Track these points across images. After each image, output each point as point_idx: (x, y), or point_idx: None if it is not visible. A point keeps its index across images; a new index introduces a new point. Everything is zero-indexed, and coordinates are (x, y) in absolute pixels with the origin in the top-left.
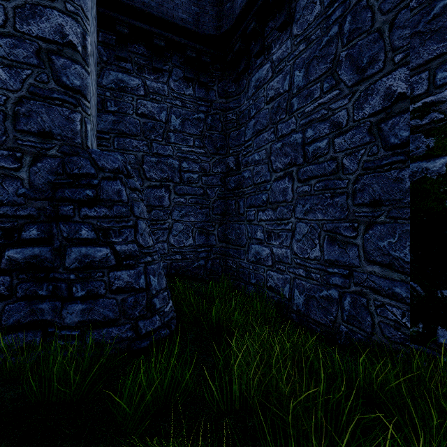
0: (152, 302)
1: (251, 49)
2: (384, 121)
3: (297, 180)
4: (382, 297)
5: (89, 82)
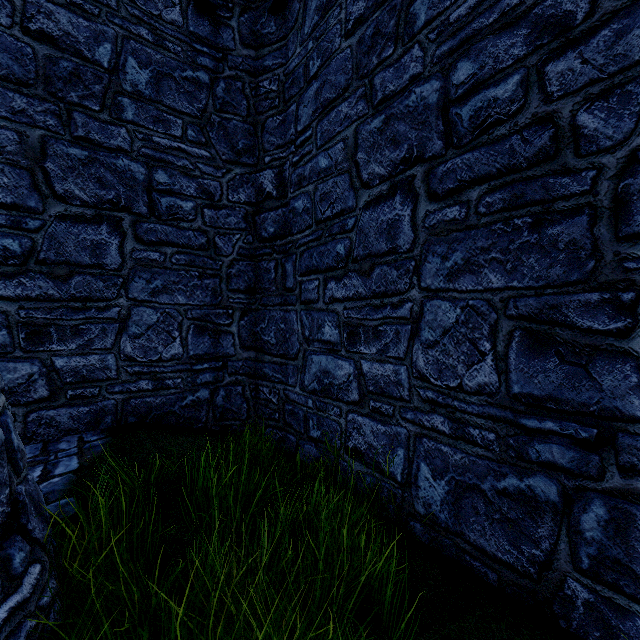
0: None
1: None
2: None
3: (426, 196)
4: None
5: None
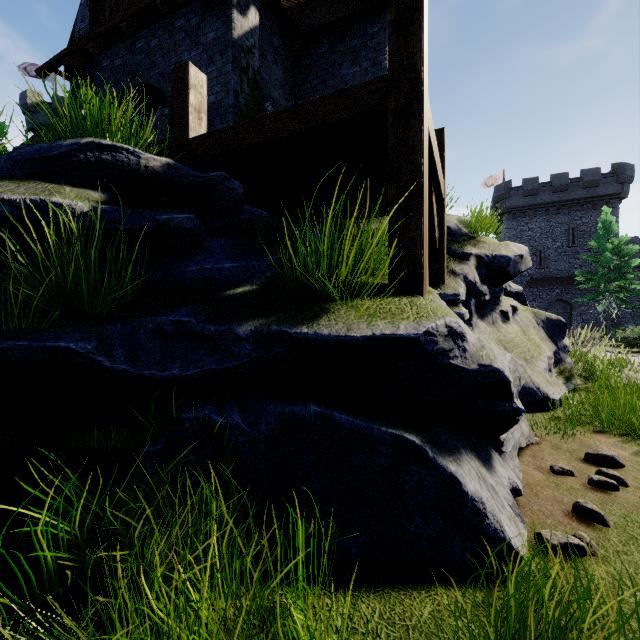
0: None
1: None
2: None
3: None
4: None
5: None
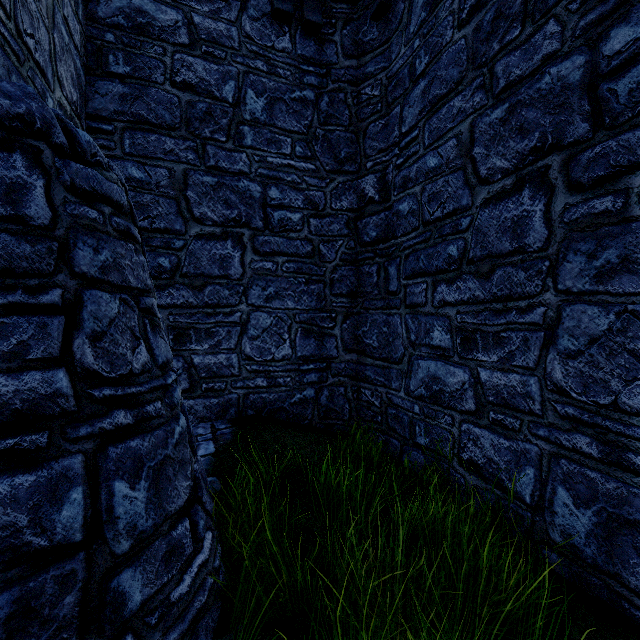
0: (110, 589)
1: None
2: None
3: (565, 188)
4: None
5: None
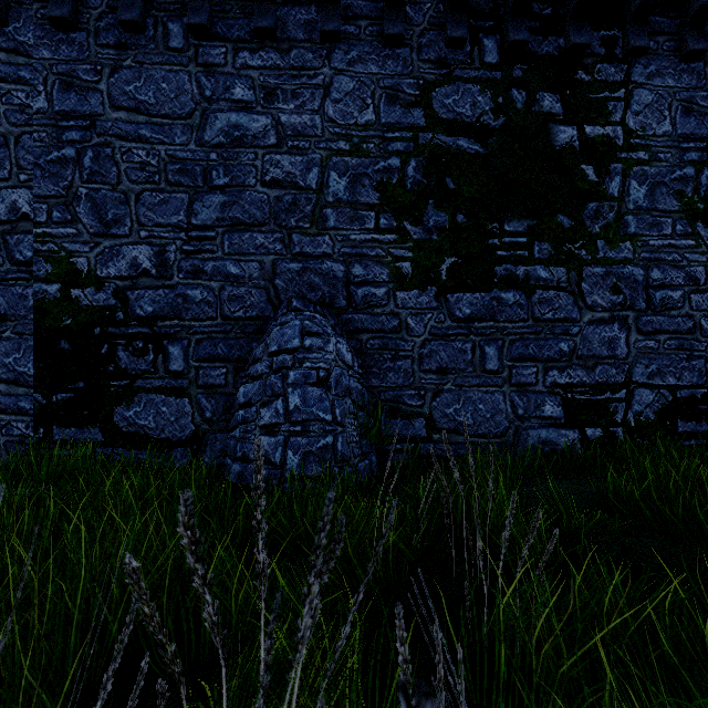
0: None
1: None
2: (10, 234)
3: None
4: (8, 416)
5: None
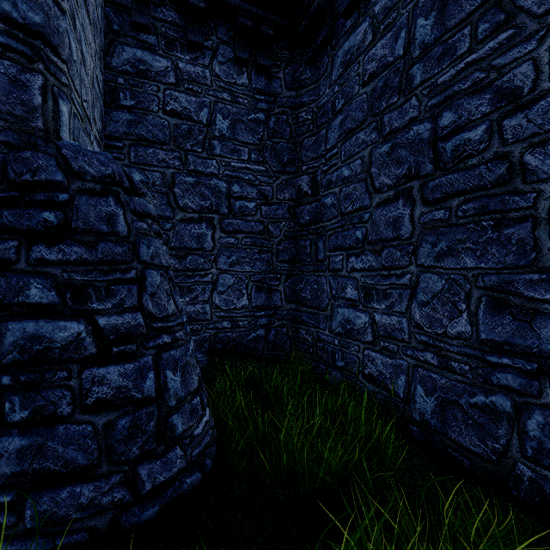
0: (168, 422)
1: (337, 8)
2: None
3: (420, 202)
4: None
5: (65, 26)
